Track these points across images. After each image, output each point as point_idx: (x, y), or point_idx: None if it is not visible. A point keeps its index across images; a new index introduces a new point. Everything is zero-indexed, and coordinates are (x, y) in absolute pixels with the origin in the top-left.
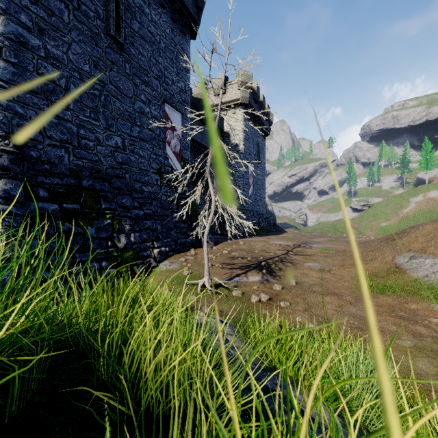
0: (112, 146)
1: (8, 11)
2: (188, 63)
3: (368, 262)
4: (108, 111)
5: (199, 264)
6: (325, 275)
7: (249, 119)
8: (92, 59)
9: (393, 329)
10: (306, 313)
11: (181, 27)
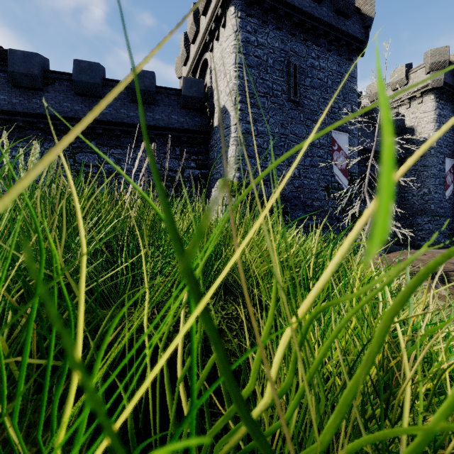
0: (291, 176)
1: (242, 119)
2: (355, 83)
3: None
4: None
5: None
6: None
7: (446, 102)
8: (279, 123)
9: None
10: None
11: (347, 55)
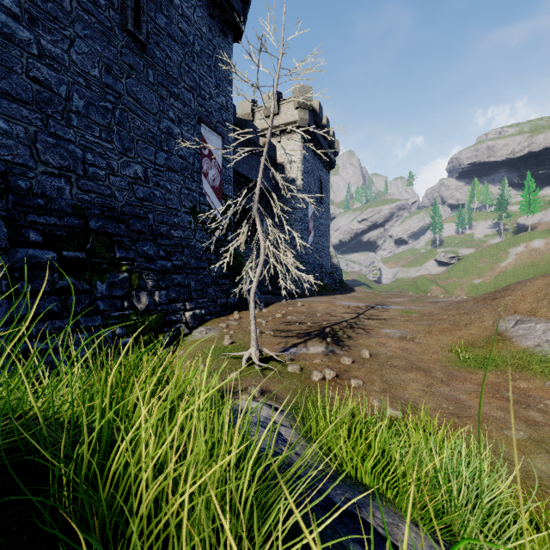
0: (130, 176)
1: None
2: (231, 72)
3: (462, 328)
4: (125, 130)
5: (244, 331)
6: (407, 345)
7: (309, 147)
8: (102, 61)
9: (500, 415)
10: (385, 394)
11: (221, 25)
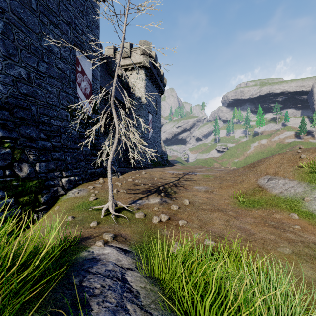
0: (14, 75)
1: None
2: (98, 20)
3: (239, 184)
4: (9, 39)
5: (106, 190)
6: (210, 195)
7: (149, 79)
8: None
9: (272, 238)
10: (202, 229)
11: None
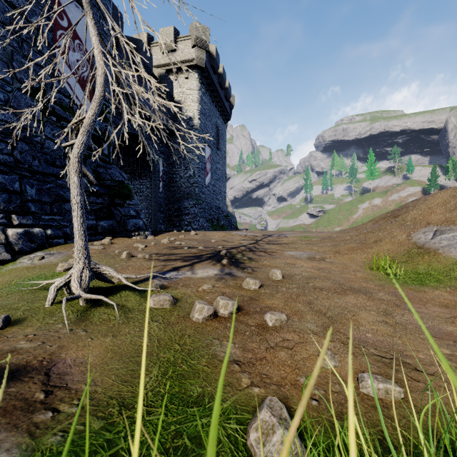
0: None
1: None
2: None
3: (372, 245)
4: None
5: (107, 255)
6: (320, 264)
7: (206, 90)
8: None
9: None
10: (333, 337)
11: None
